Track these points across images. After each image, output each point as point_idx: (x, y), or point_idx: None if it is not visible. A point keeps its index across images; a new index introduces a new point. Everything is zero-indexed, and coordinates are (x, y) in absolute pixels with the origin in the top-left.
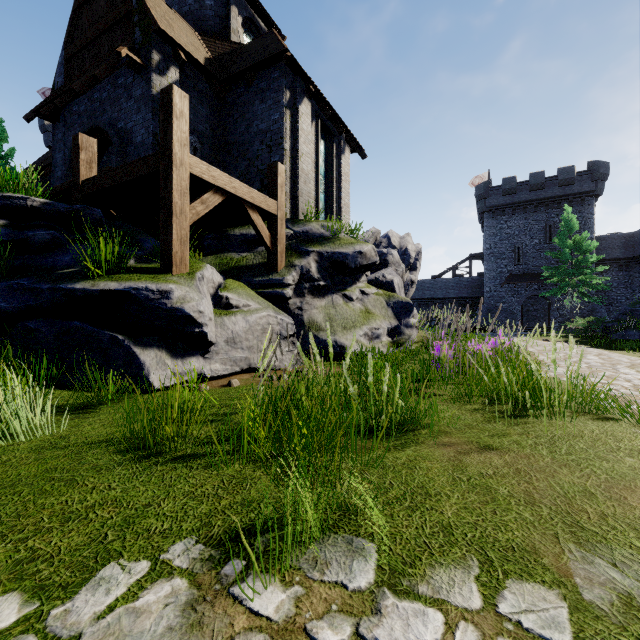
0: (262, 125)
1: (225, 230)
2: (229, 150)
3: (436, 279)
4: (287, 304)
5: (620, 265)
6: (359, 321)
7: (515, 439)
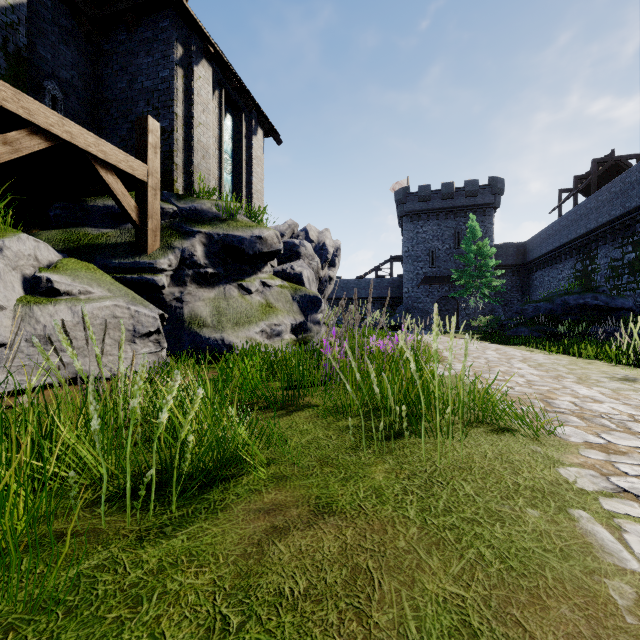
0: (148, 82)
1: (83, 199)
2: (107, 108)
3: (360, 279)
4: (161, 294)
5: (513, 271)
6: (256, 316)
7: (378, 484)
